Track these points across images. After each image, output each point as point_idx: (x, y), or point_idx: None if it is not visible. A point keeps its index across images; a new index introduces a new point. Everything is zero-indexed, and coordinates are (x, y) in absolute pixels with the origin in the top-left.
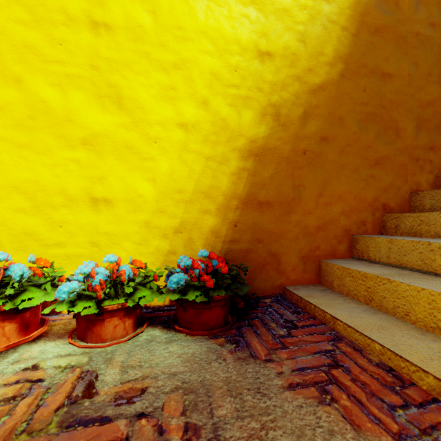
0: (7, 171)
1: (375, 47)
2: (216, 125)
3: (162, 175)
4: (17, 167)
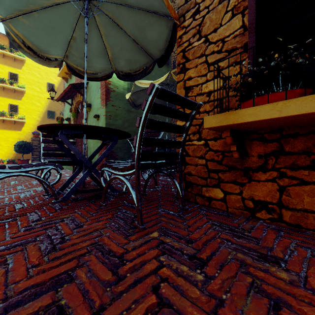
0: None
1: None
2: (13, 146)
3: (6, 151)
4: None
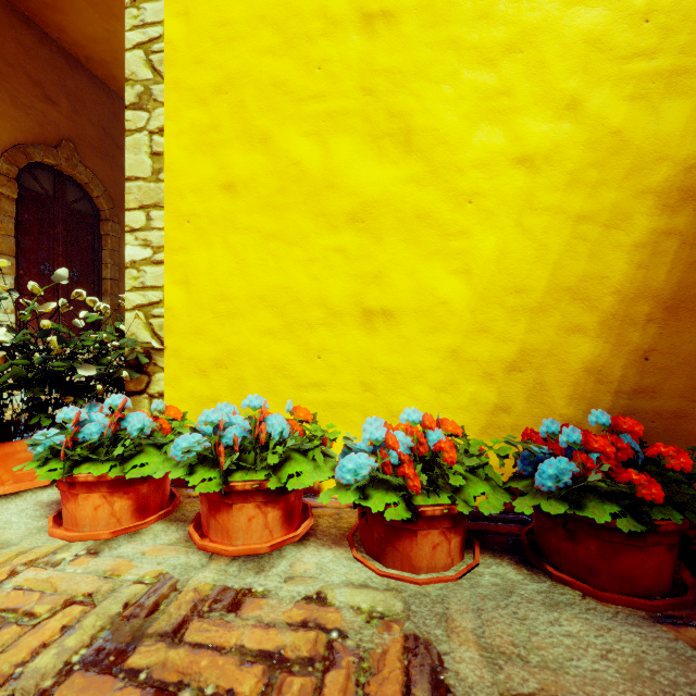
0: (252, 276)
1: None
2: (597, 147)
3: (482, 261)
4: (264, 268)
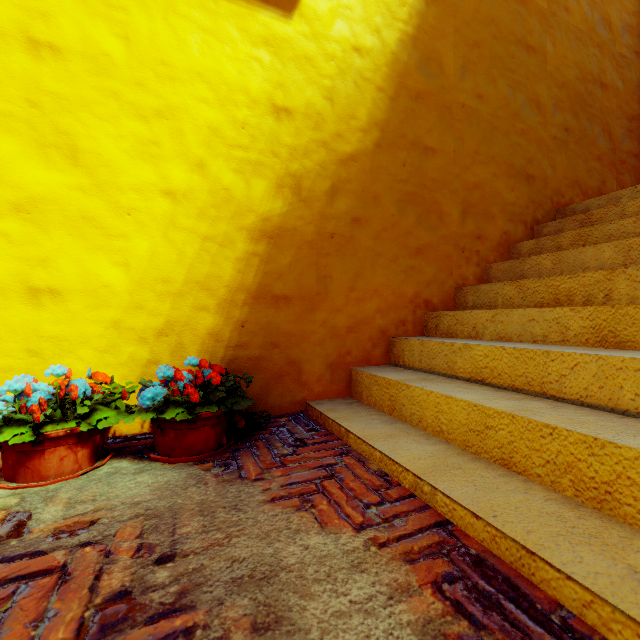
0: None
1: (416, 115)
2: (216, 195)
3: (139, 258)
4: None
